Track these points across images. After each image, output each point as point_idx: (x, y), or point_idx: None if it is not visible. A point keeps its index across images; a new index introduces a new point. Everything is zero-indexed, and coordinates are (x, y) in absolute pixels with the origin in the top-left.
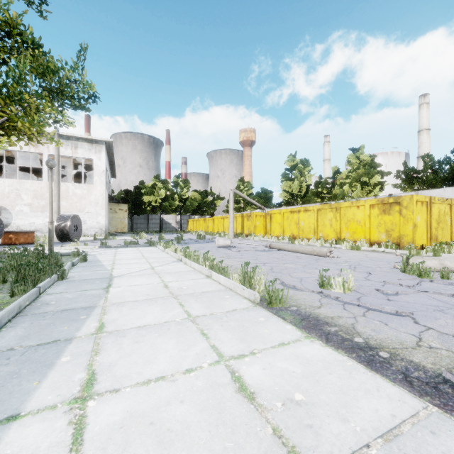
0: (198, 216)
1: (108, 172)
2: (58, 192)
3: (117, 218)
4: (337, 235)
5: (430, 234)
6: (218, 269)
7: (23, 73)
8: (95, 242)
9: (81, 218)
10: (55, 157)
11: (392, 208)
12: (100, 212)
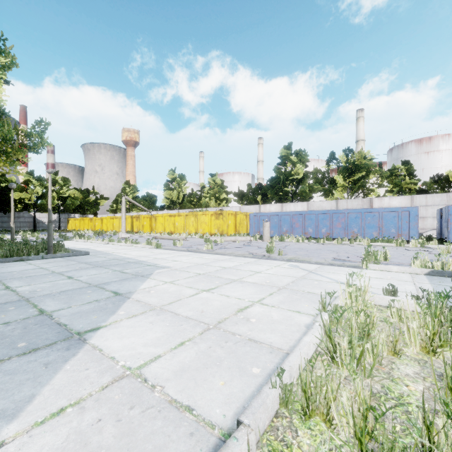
0: (79, 214)
1: None
2: None
3: None
4: (196, 231)
5: (235, 229)
6: (135, 243)
7: (8, 136)
8: None
9: None
10: None
11: (220, 216)
12: None
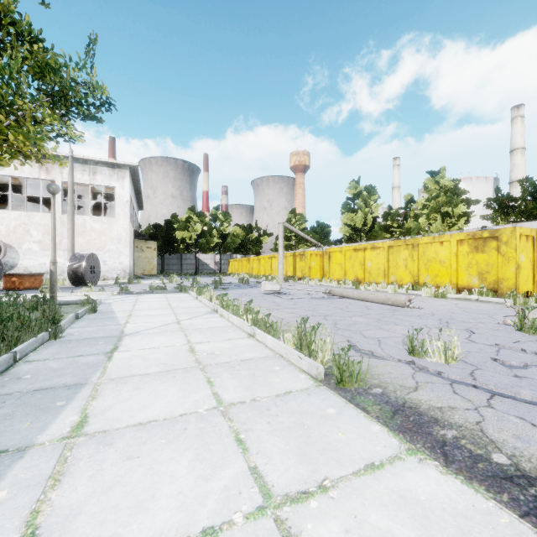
0: (241, 255)
1: (134, 203)
2: (72, 226)
3: (144, 257)
4: (414, 279)
5: (536, 277)
6: (263, 326)
7: (14, 71)
8: (115, 286)
9: (101, 257)
10: (69, 184)
11: (487, 244)
12: (123, 250)
